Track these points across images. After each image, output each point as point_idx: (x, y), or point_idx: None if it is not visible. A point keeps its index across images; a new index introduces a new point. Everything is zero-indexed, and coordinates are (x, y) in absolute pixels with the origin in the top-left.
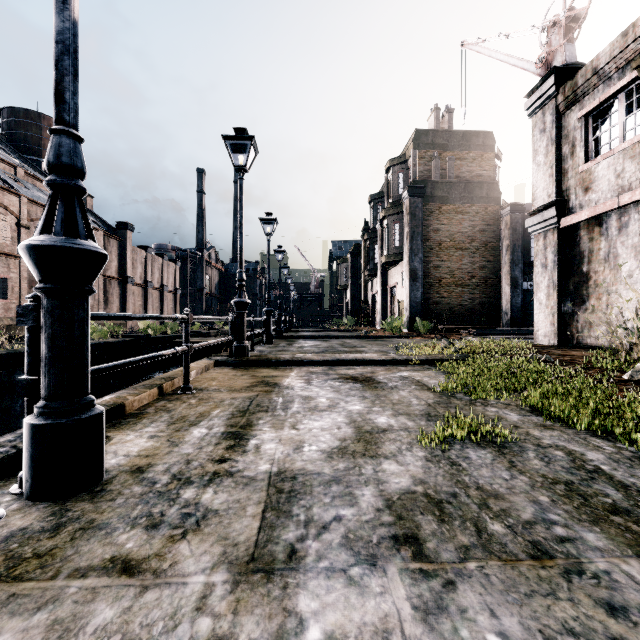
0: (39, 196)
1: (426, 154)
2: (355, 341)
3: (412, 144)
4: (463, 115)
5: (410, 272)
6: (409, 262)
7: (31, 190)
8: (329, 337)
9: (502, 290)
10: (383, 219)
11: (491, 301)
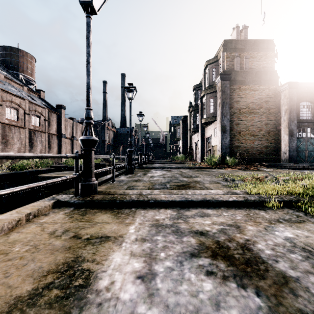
0: (11, 89)
1: (231, 54)
2: (189, 171)
3: (222, 49)
4: (263, 18)
5: (221, 127)
6: (221, 121)
7: (6, 86)
8: (171, 168)
9: (281, 138)
10: (203, 97)
11: (272, 145)
